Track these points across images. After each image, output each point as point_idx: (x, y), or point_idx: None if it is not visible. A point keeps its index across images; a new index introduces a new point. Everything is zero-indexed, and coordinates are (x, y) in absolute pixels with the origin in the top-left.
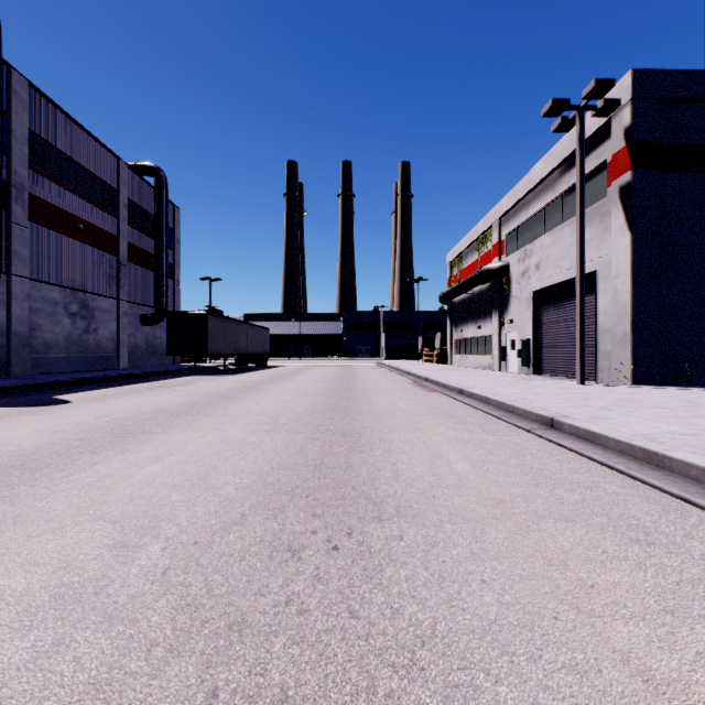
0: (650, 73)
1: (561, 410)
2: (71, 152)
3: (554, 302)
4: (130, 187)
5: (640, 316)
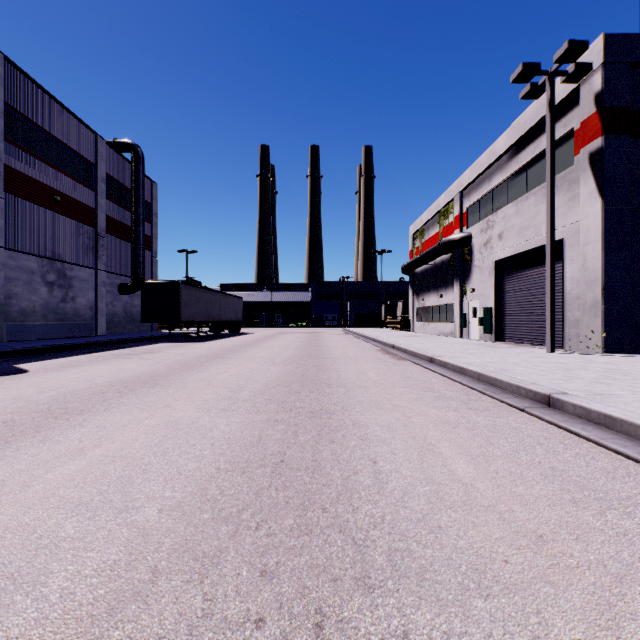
0: (622, 37)
1: (552, 384)
2: (48, 126)
3: (517, 271)
4: (108, 163)
5: (612, 283)
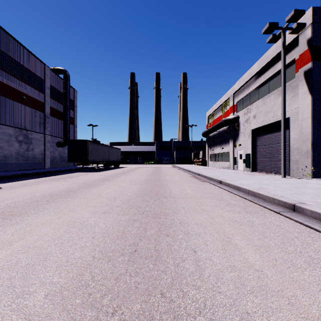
0: None
1: (292, 197)
2: (19, 60)
3: (264, 134)
4: (51, 79)
5: (316, 141)
